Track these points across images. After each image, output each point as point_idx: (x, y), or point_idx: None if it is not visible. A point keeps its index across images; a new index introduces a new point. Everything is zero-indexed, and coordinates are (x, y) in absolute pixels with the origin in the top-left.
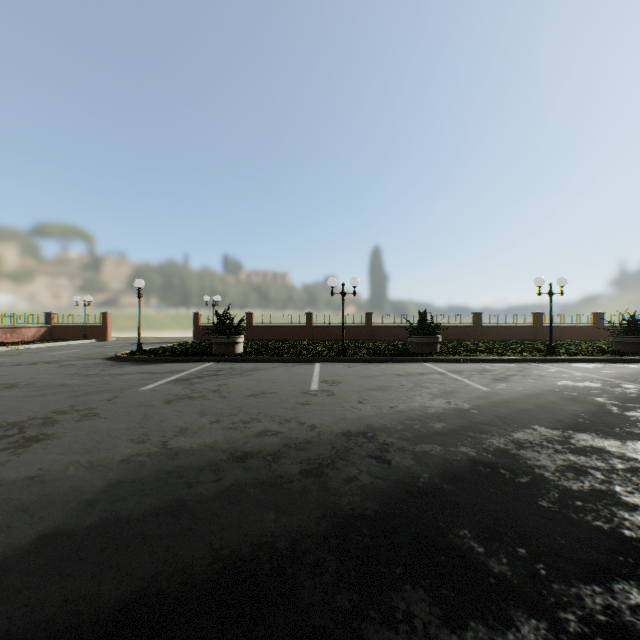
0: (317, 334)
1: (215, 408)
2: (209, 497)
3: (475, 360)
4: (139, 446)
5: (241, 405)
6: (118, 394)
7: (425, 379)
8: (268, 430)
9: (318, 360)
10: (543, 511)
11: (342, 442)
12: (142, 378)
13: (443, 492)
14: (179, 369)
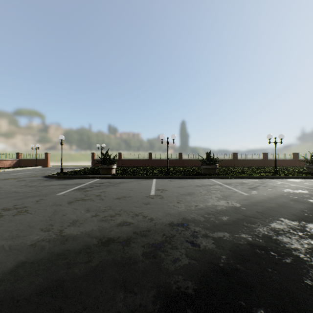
0: (154, 163)
1: (96, 206)
2: (80, 277)
3: (237, 177)
4: (45, 234)
5: (111, 204)
6: (43, 197)
7: (212, 188)
8: (125, 222)
9: (154, 177)
10: (311, 289)
11: (169, 230)
12: (59, 188)
13: (238, 272)
14: (81, 182)
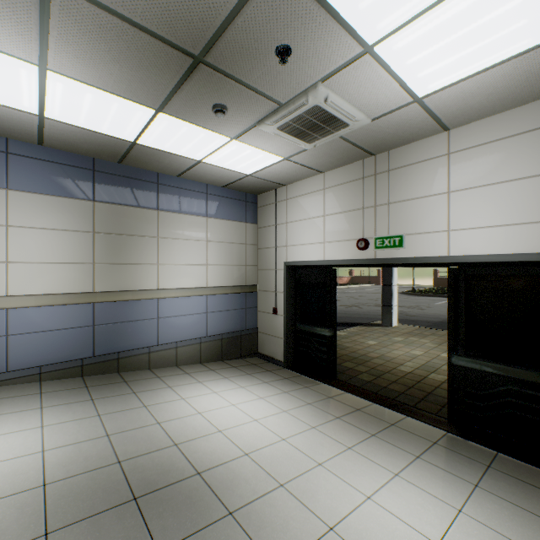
0: None
1: None
2: None
3: None
4: None
5: None
6: (428, 304)
7: None
8: None
9: None
10: None
11: None
12: (430, 301)
13: None
14: (443, 299)
